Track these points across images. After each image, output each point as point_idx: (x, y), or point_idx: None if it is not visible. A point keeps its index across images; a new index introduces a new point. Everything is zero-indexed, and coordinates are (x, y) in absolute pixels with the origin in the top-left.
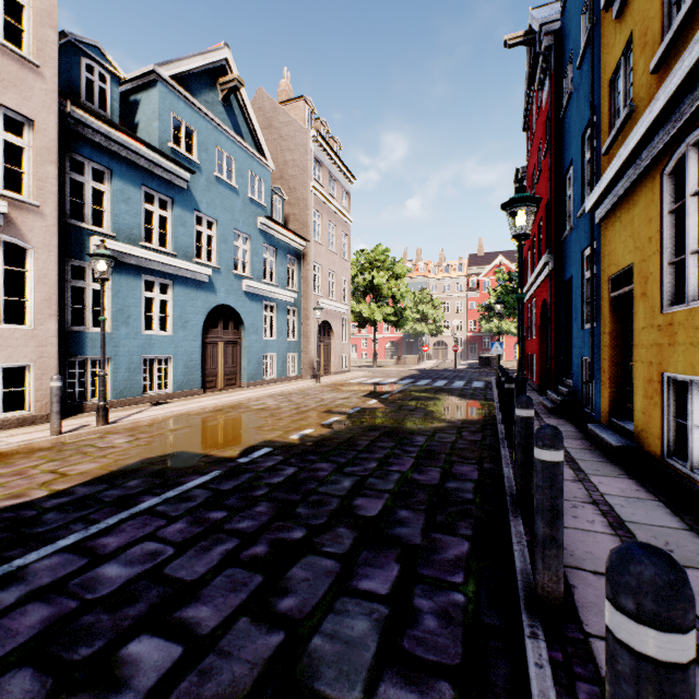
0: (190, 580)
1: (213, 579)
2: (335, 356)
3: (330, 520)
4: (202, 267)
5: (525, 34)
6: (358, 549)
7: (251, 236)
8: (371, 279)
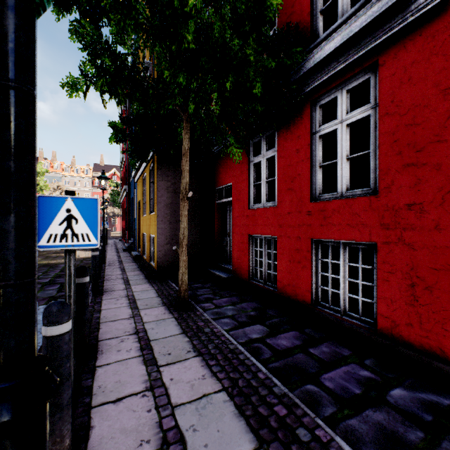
0: None
1: None
2: None
3: None
4: None
5: None
6: (44, 286)
7: None
8: None
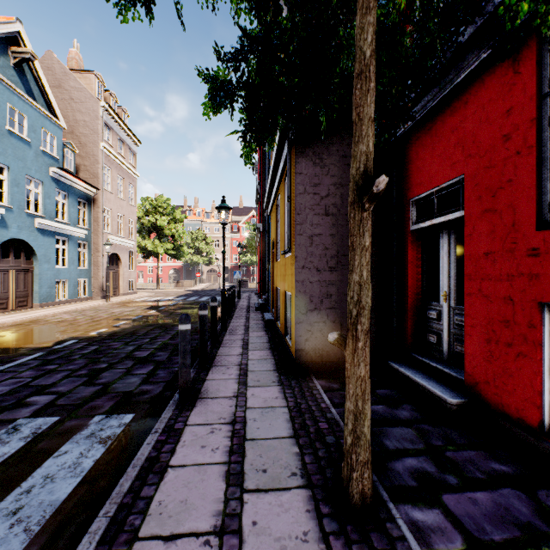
0: (49, 384)
1: (61, 382)
2: (123, 281)
3: (121, 360)
4: None
5: None
6: (135, 365)
7: (44, 182)
8: (155, 221)
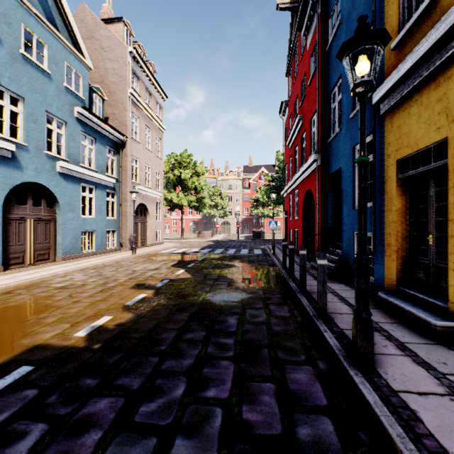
0: None
1: None
2: (151, 232)
3: None
4: (1, 140)
5: (291, 2)
6: None
7: (67, 122)
8: (180, 174)
